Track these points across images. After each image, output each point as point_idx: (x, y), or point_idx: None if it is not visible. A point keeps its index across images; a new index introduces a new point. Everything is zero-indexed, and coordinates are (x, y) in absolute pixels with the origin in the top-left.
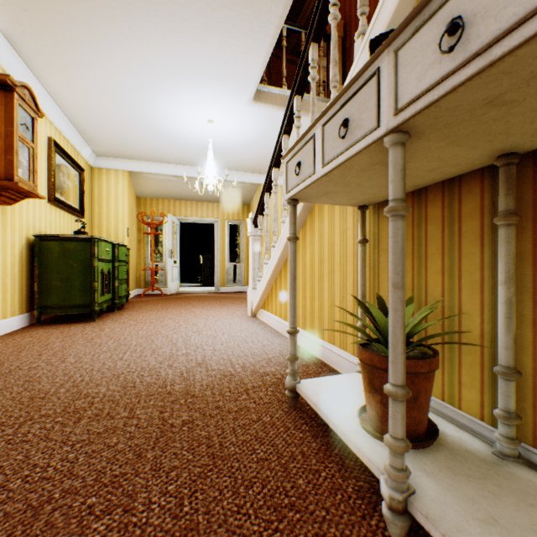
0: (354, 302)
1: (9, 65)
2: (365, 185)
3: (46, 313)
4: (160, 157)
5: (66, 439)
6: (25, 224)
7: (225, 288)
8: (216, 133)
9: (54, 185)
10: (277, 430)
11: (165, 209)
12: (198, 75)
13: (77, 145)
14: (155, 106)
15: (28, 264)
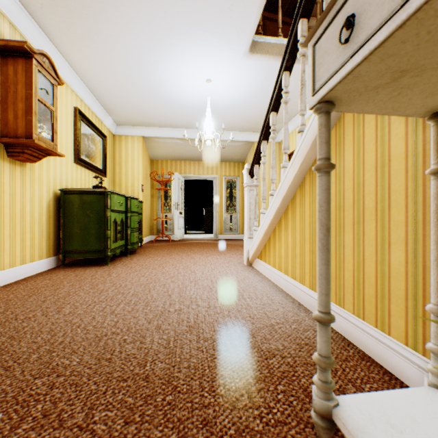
0: (407, 266)
1: (36, 40)
2: None
3: (69, 257)
4: (167, 122)
5: None
6: (52, 180)
7: (222, 235)
8: (214, 93)
9: (79, 148)
10: None
11: (173, 168)
12: (195, 28)
13: (100, 115)
14: (159, 70)
15: (55, 215)
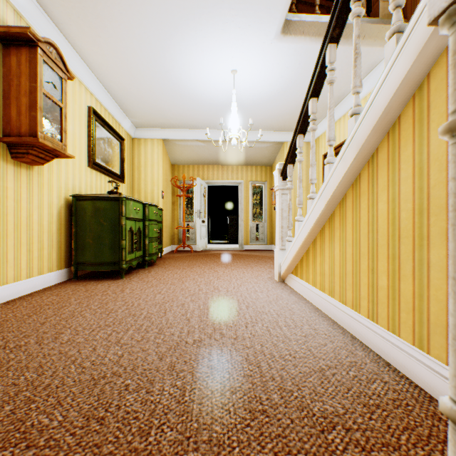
0: None
1: (44, 31)
2: None
3: (81, 269)
4: (188, 122)
5: None
6: (64, 185)
7: (248, 246)
8: (240, 87)
9: (94, 151)
10: None
11: (195, 174)
12: (219, 6)
13: (117, 117)
14: (178, 61)
15: (67, 223)
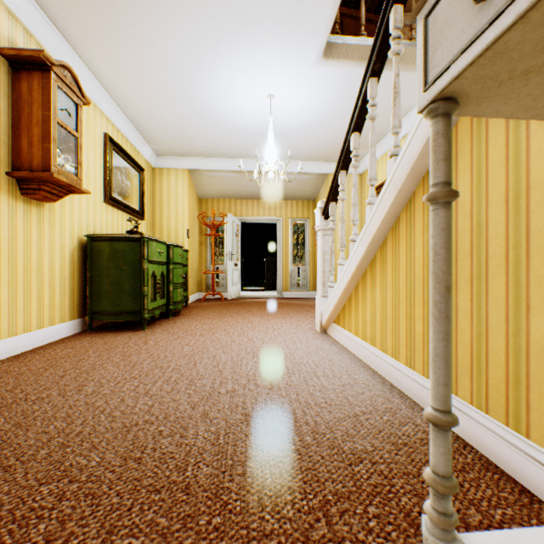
0: None
1: (56, 50)
2: None
3: (97, 319)
4: (218, 150)
5: None
6: (77, 224)
7: (288, 293)
8: (278, 112)
9: (110, 184)
10: None
11: (226, 209)
12: (253, 28)
13: (136, 144)
14: (208, 83)
15: (81, 267)
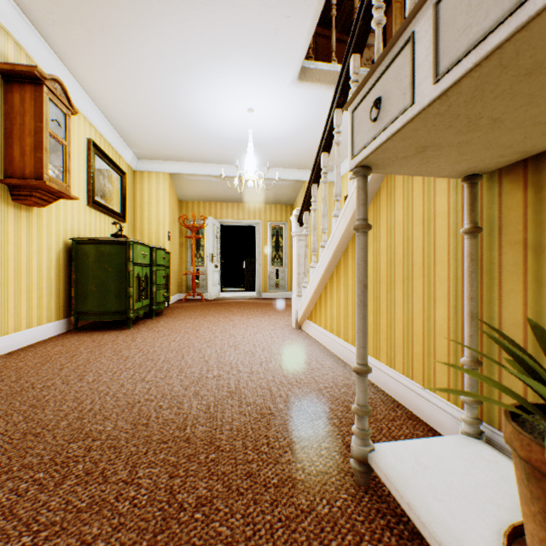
0: (449, 323)
1: (44, 61)
2: (507, 120)
3: (82, 319)
4: (200, 156)
5: (33, 518)
6: (62, 227)
7: (267, 293)
8: (257, 124)
9: (94, 188)
10: (341, 538)
11: (206, 212)
12: (235, 53)
13: (118, 148)
14: (191, 97)
15: (66, 269)
